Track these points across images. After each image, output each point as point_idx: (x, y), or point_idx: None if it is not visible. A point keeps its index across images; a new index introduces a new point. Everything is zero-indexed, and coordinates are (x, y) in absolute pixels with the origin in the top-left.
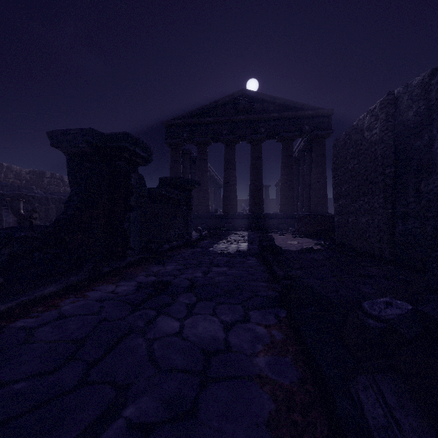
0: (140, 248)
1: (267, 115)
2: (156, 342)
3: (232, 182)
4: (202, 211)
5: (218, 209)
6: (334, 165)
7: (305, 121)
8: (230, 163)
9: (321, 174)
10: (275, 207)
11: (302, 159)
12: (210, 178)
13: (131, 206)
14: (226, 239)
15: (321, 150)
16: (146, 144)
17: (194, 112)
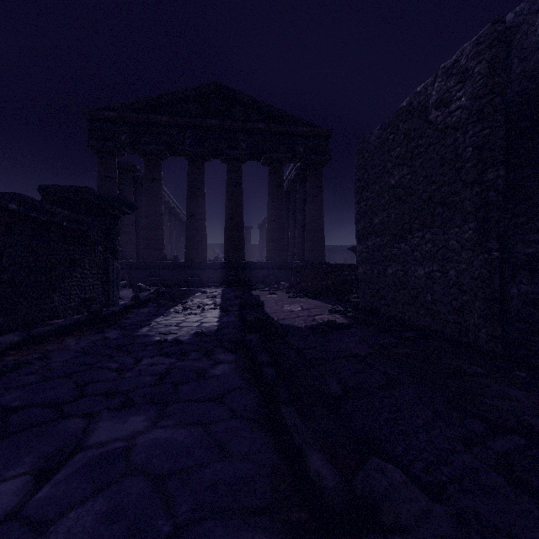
0: None
1: (250, 124)
2: None
3: (199, 215)
4: (152, 258)
5: (183, 256)
6: (359, 182)
7: (299, 140)
8: (196, 188)
9: (317, 211)
10: (258, 255)
11: (293, 192)
12: (170, 212)
13: None
14: (184, 303)
15: (318, 181)
16: None
17: (138, 104)
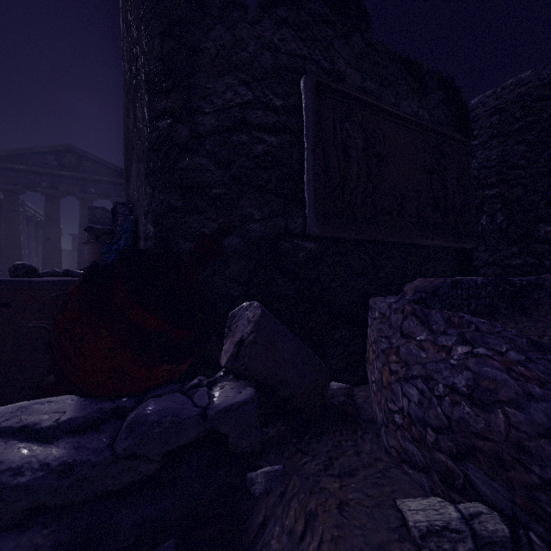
0: None
1: (97, 177)
2: None
3: (54, 239)
4: None
5: None
6: None
7: None
8: (52, 219)
9: None
10: None
11: None
12: (37, 224)
13: None
14: None
15: None
16: None
17: None
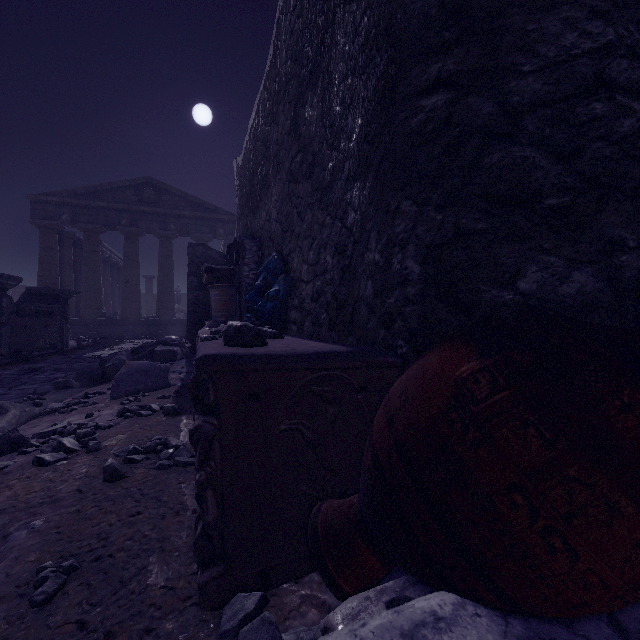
0: (9, 355)
1: (177, 212)
2: (35, 378)
3: (134, 282)
4: (91, 316)
5: None
6: None
7: (220, 224)
8: (131, 260)
9: None
10: None
11: None
12: (112, 265)
13: (3, 323)
14: (111, 347)
15: None
16: (18, 277)
17: (78, 190)
